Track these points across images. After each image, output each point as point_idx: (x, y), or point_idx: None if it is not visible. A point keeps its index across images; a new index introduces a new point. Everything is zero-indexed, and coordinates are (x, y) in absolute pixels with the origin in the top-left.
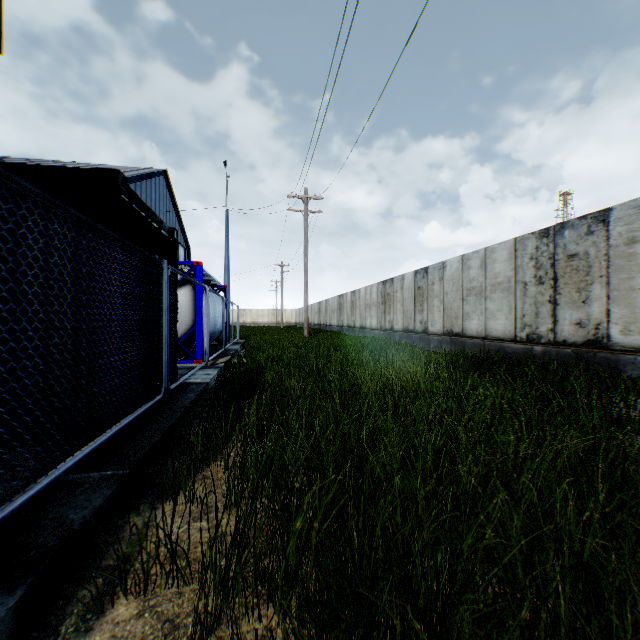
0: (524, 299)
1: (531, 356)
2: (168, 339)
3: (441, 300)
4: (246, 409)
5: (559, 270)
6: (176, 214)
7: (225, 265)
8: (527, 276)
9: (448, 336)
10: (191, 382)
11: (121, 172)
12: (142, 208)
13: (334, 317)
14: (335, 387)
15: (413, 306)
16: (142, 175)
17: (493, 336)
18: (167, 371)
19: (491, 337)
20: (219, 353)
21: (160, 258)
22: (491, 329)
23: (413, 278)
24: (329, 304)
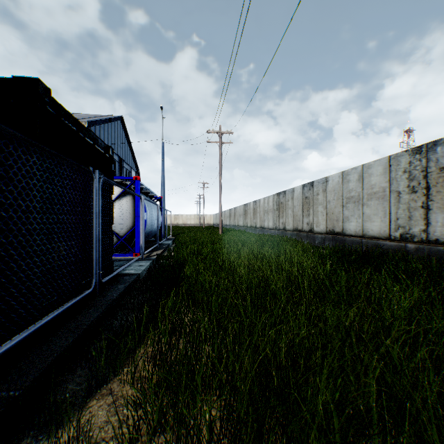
0: (398, 205)
1: (410, 253)
2: (100, 239)
3: (324, 207)
4: (160, 309)
5: (431, 180)
6: (129, 148)
7: (161, 182)
8: (401, 186)
9: (330, 234)
10: (126, 273)
11: (42, 82)
12: (73, 123)
13: (241, 220)
14: (245, 282)
15: (301, 211)
16: (105, 119)
17: (369, 235)
18: (99, 267)
19: (367, 236)
20: (155, 247)
21: (94, 169)
22: (367, 229)
23: (301, 190)
24: (237, 210)
